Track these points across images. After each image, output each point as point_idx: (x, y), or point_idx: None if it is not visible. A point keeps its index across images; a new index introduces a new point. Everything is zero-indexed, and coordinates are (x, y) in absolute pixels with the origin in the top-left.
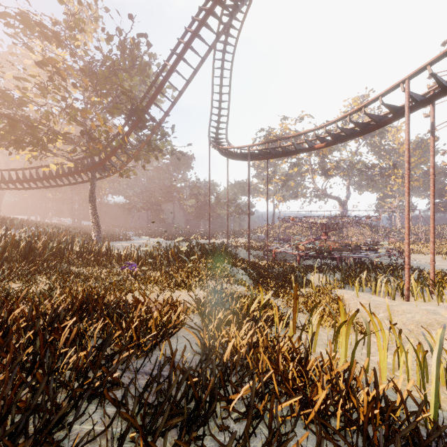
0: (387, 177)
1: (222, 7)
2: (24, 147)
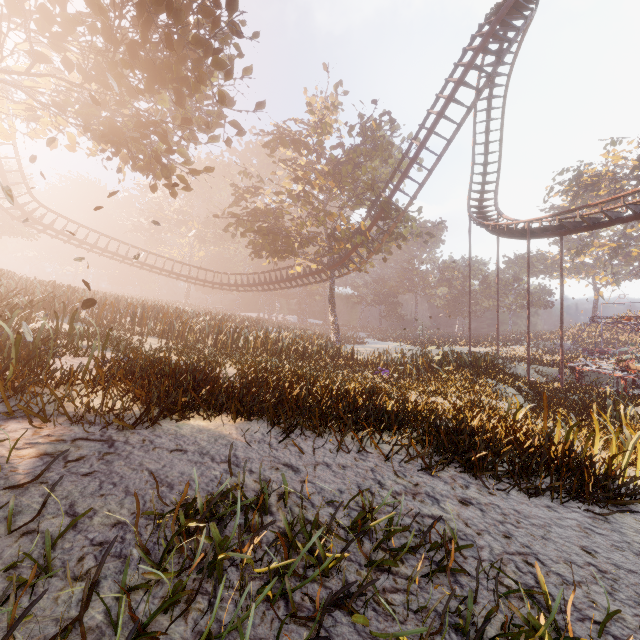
0: None
1: (486, 53)
2: (281, 256)
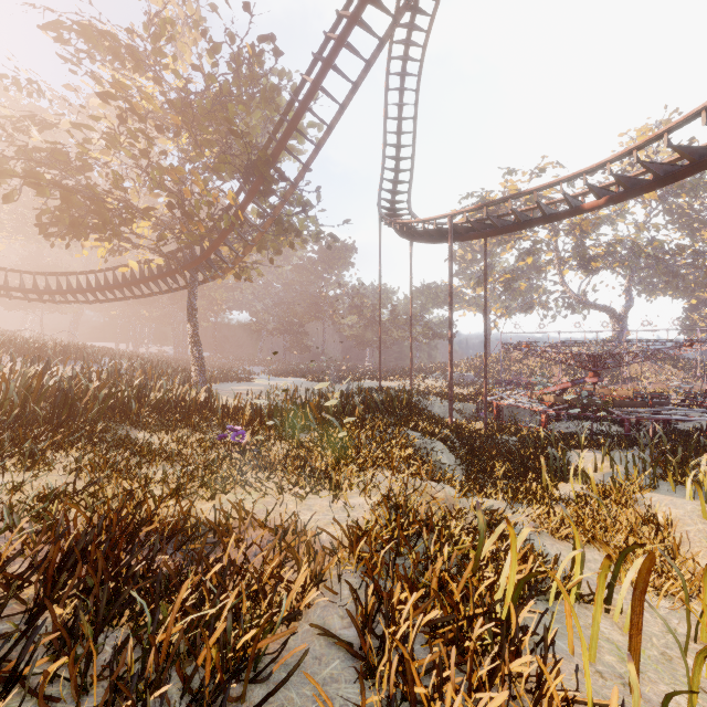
0: None
1: None
2: (84, 233)
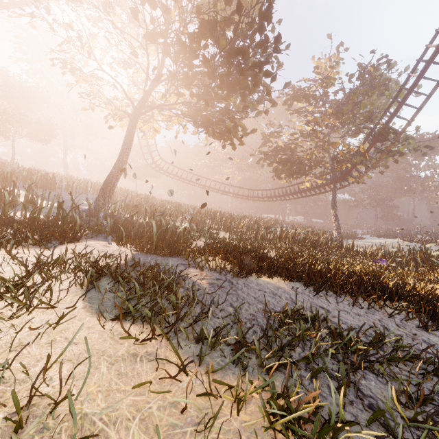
0: None
1: None
2: (295, 177)
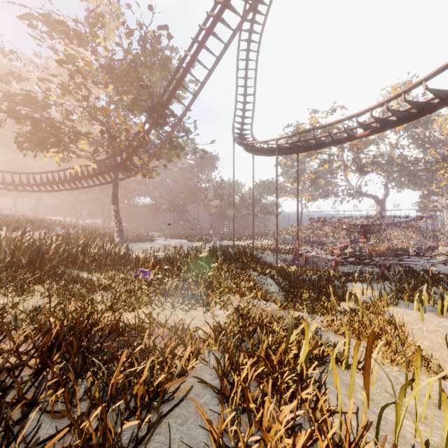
0: (434, 171)
1: None
2: (46, 148)
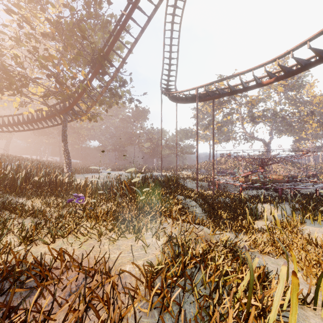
0: (305, 122)
1: None
2: None
